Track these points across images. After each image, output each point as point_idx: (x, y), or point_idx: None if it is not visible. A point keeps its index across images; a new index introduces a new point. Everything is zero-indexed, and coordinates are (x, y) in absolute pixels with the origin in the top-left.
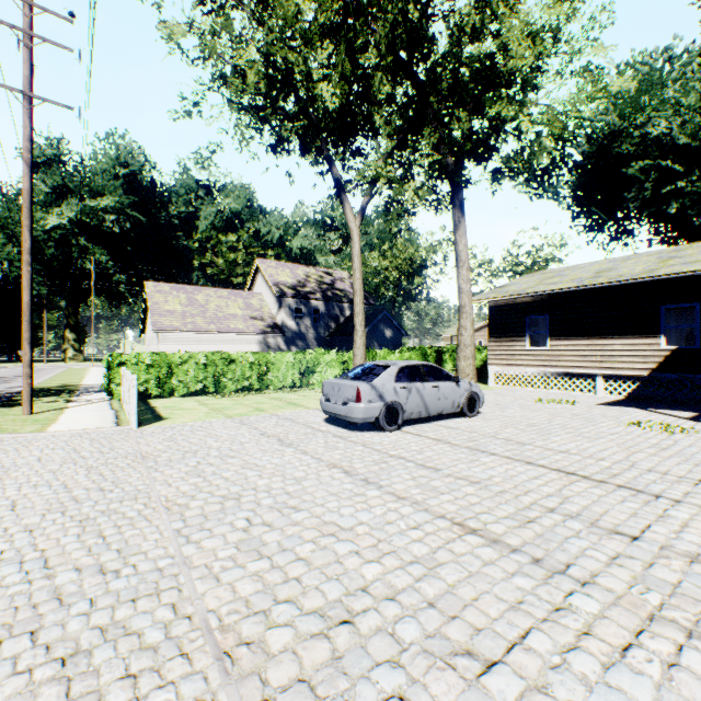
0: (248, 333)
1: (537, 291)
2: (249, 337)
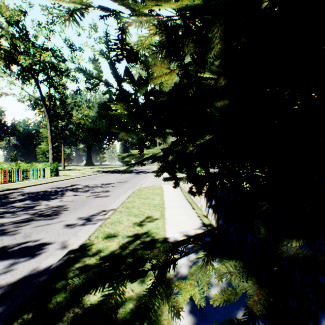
0: None
1: None
2: None
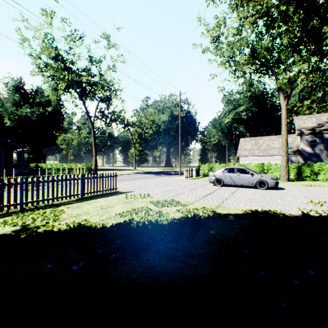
0: (277, 155)
1: None
2: (278, 157)
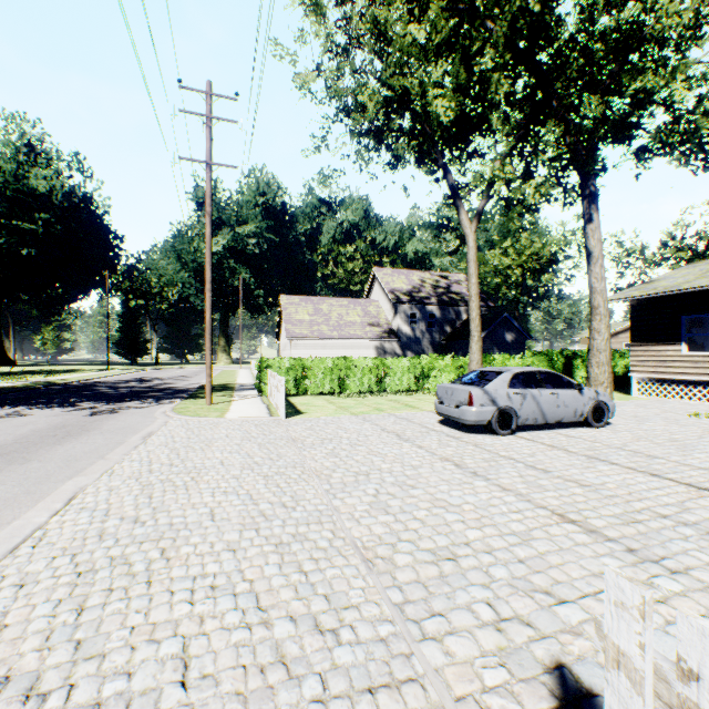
0: (365, 339)
1: (695, 287)
2: (366, 343)
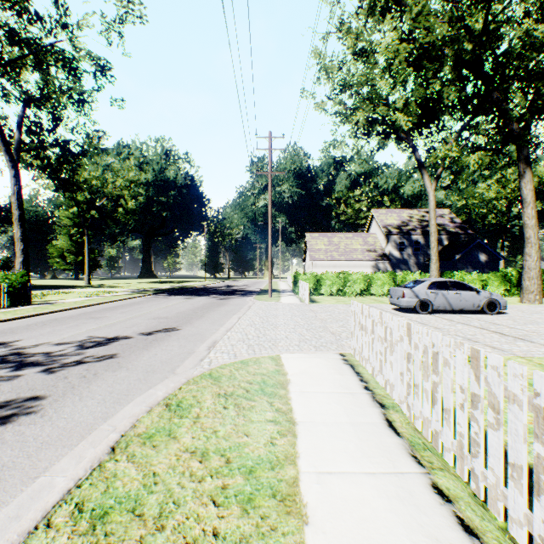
0: (364, 261)
1: None
2: (365, 264)
